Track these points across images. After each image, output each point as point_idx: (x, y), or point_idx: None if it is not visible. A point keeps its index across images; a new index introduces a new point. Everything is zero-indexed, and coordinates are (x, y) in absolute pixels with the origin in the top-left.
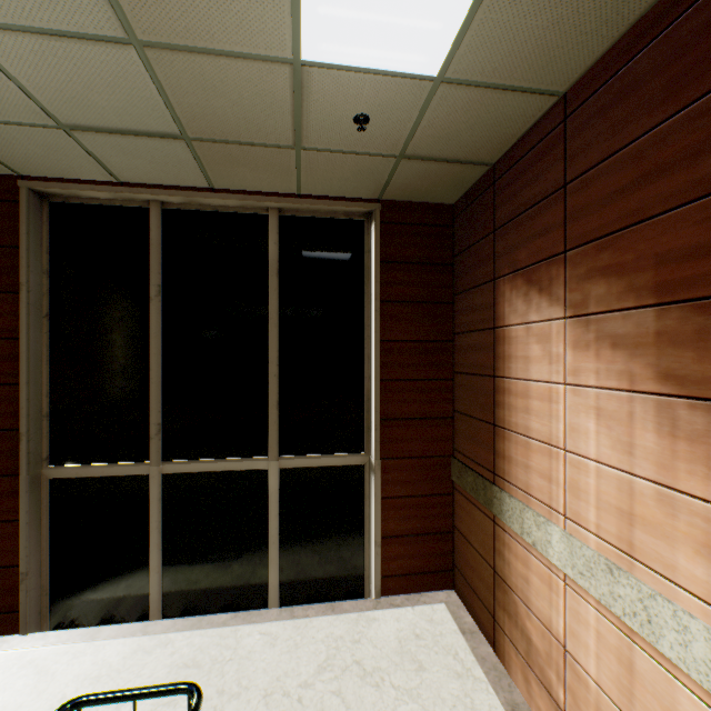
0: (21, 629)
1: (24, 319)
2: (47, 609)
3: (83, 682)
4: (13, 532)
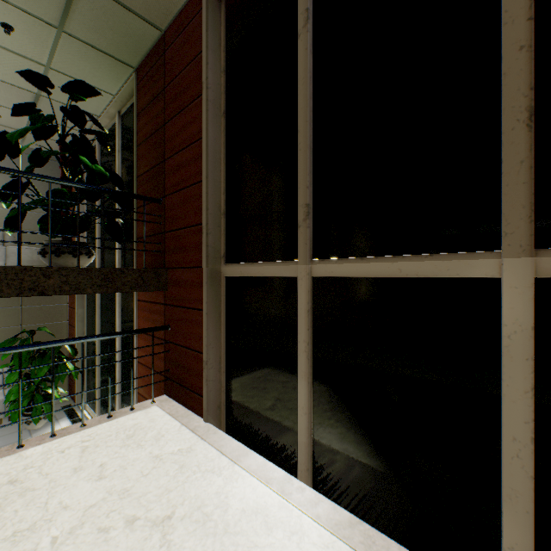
0: (203, 414)
1: (204, 116)
2: (223, 406)
3: (193, 511)
4: (200, 321)
